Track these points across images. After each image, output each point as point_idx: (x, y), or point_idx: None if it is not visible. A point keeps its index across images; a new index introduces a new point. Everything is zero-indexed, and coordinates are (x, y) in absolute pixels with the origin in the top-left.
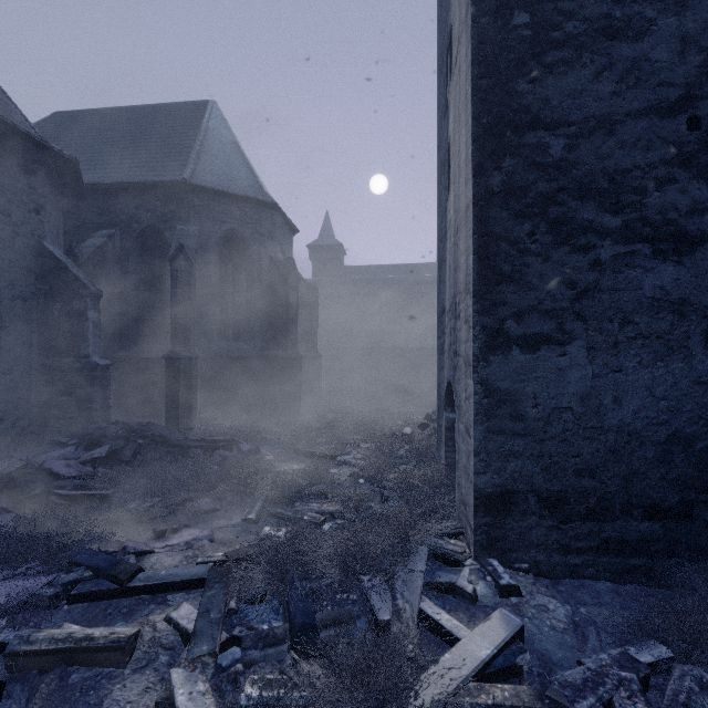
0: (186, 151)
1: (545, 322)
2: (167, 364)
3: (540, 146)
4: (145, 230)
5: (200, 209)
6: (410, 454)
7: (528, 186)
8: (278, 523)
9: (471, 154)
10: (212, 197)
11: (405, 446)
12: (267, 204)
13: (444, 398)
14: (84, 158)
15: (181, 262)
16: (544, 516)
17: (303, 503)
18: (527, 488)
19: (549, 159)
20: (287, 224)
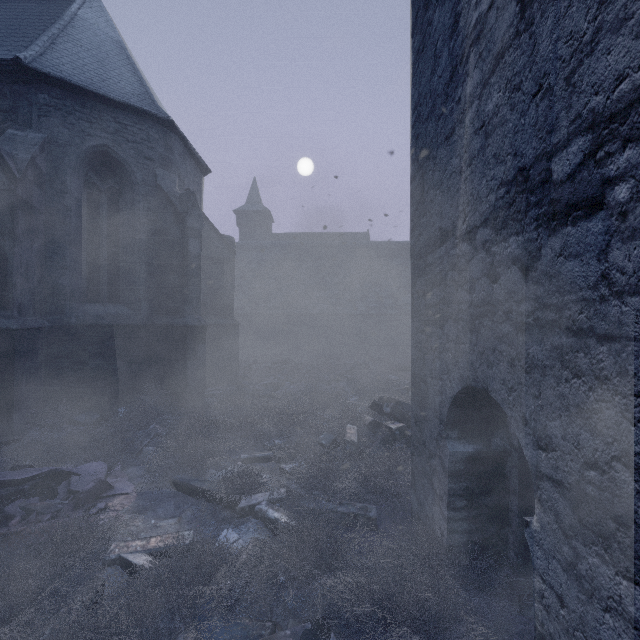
0: (35, 32)
1: None
2: None
3: None
4: None
5: (49, 110)
6: (362, 483)
7: None
8: None
9: None
10: (70, 95)
11: (353, 468)
12: (158, 118)
13: (444, 412)
14: None
15: None
16: None
17: None
18: None
19: None
20: (192, 156)
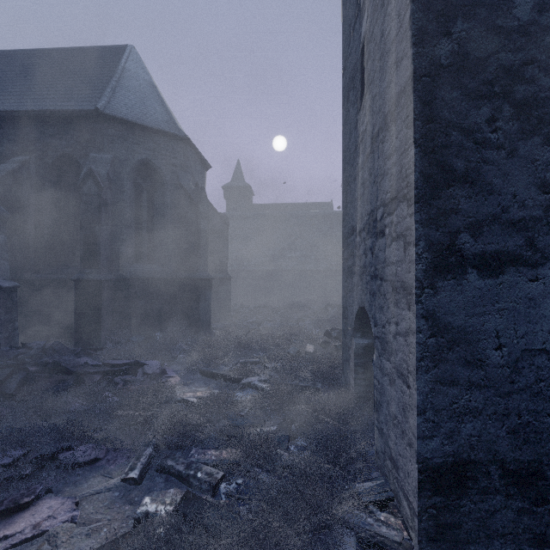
0: (102, 85)
1: (511, 236)
2: (75, 286)
3: (502, 5)
4: (60, 158)
5: (114, 139)
6: (315, 374)
7: (486, 57)
8: (165, 483)
9: (412, 15)
10: (126, 128)
11: (309, 366)
12: (179, 137)
13: (353, 323)
14: (3, 90)
15: (91, 186)
16: (512, 495)
17: (199, 451)
18: (488, 457)
19: (513, 23)
20: (199, 159)
